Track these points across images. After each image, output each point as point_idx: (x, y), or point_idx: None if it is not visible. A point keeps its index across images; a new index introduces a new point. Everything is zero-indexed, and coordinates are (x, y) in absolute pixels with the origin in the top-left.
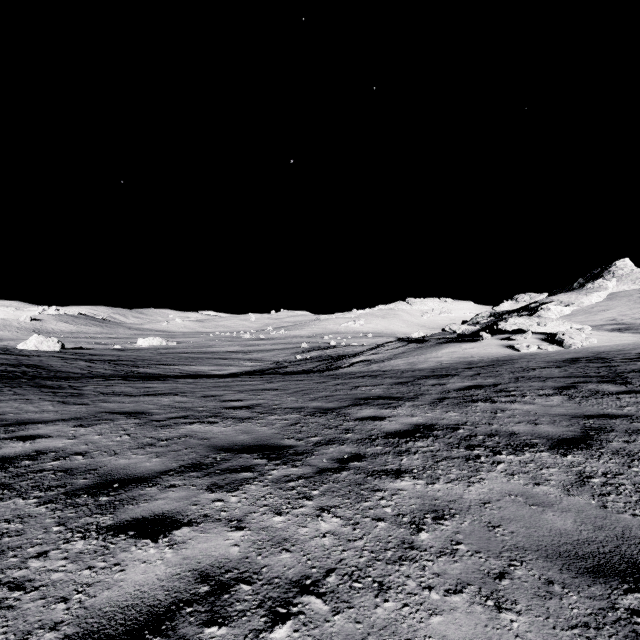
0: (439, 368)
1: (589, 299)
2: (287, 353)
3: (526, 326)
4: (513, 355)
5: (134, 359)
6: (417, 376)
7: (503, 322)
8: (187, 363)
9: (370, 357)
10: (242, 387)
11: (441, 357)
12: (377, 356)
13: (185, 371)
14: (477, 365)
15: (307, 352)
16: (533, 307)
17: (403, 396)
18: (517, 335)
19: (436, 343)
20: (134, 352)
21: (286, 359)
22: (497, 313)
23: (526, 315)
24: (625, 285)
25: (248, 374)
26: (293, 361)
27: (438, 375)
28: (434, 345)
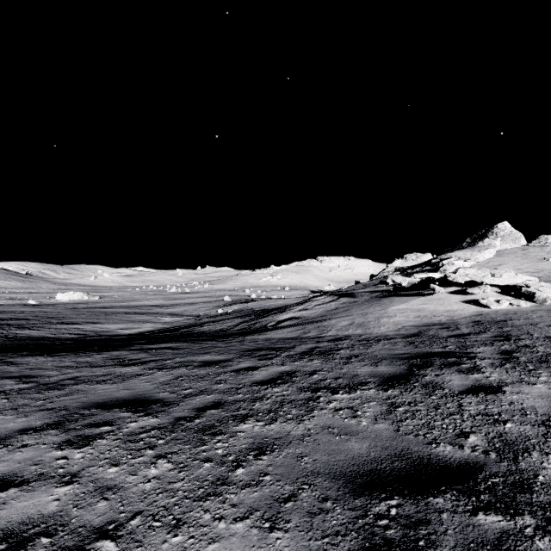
0: (411, 335)
1: (483, 255)
2: (209, 307)
3: (479, 277)
4: (486, 313)
5: (33, 317)
6: (402, 356)
7: (452, 273)
8: (94, 320)
9: (299, 314)
10: (93, 389)
11: (395, 316)
12: (307, 312)
13: (85, 331)
14: (463, 330)
15: (229, 305)
16: (434, 262)
17: (475, 461)
18: (474, 288)
19: (371, 297)
20: (46, 307)
21: (207, 313)
22: (401, 268)
23: (432, 269)
24: (507, 244)
25: (149, 339)
26: (214, 316)
27: (438, 355)
28: (370, 299)
